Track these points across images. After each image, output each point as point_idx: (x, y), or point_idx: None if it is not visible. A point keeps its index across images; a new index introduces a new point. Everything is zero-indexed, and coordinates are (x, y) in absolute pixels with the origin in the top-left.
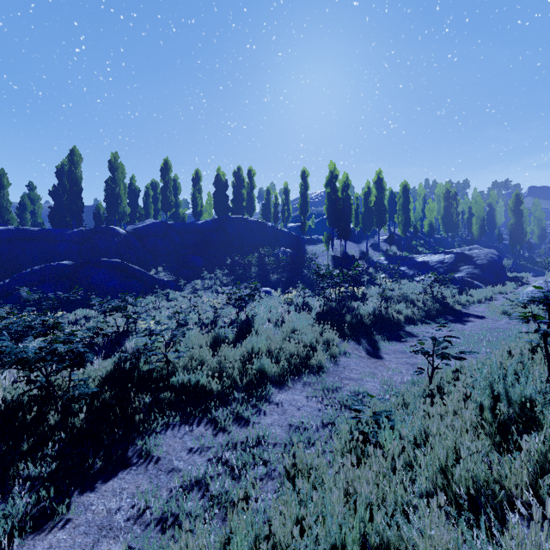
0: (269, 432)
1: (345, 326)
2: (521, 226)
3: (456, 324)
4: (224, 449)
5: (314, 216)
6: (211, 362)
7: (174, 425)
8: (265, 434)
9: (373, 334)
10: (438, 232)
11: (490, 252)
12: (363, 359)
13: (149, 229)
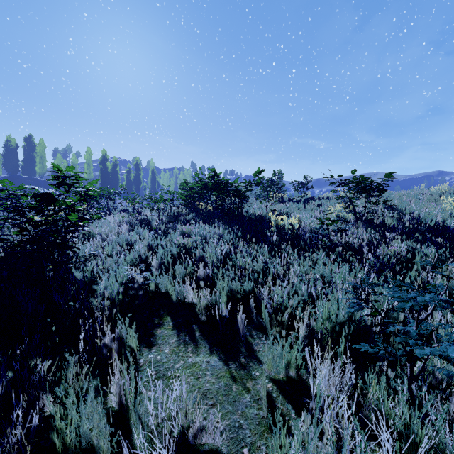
0: None
1: None
2: None
3: None
4: None
5: None
6: None
7: None
8: None
9: None
10: None
11: None
12: None
13: None
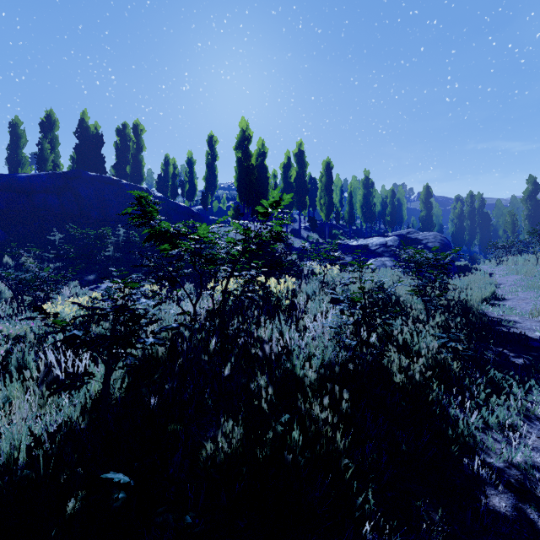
0: None
1: None
2: (431, 218)
3: None
4: None
5: (228, 200)
6: None
7: None
8: None
9: None
10: (354, 224)
11: (437, 234)
12: None
13: None
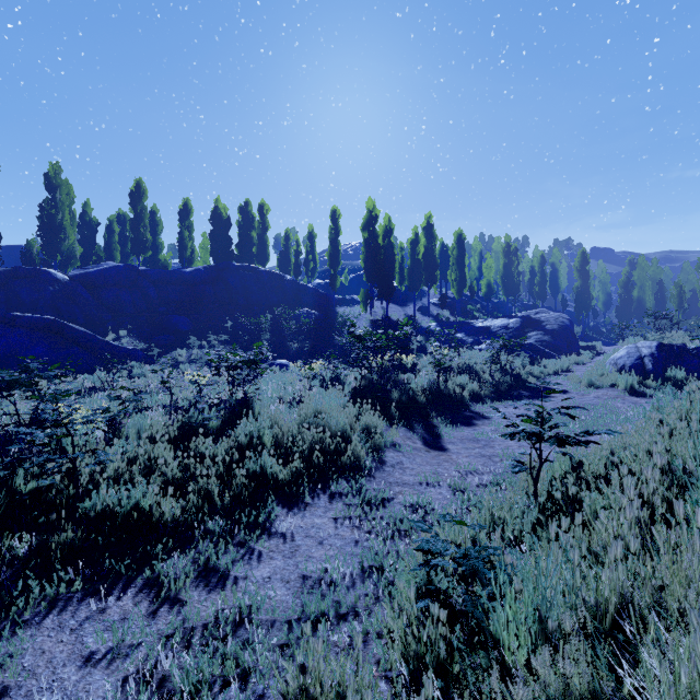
0: (262, 598)
1: (391, 406)
2: (587, 289)
3: (535, 401)
4: (165, 646)
5: (348, 272)
6: (172, 468)
7: (67, 601)
8: (254, 604)
9: (430, 417)
10: (496, 295)
11: (560, 315)
12: (420, 452)
13: (108, 276)
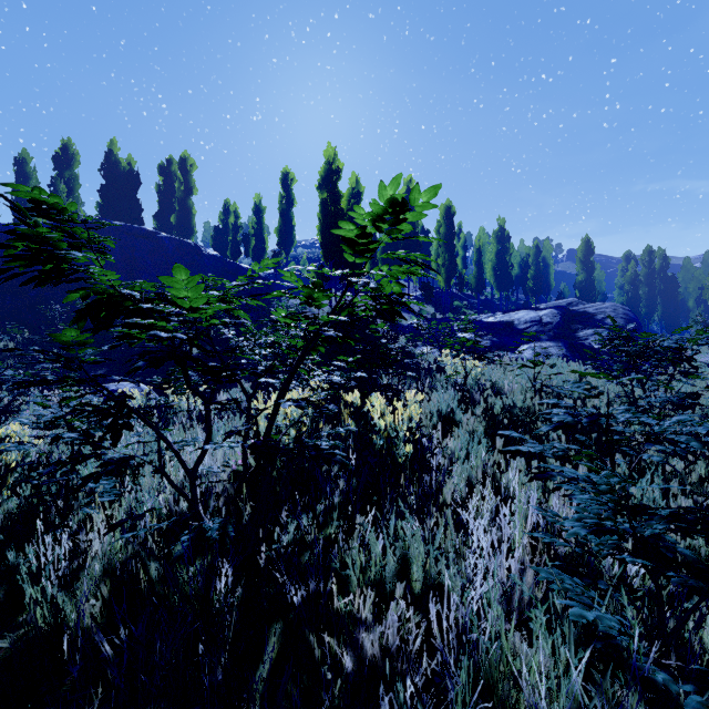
0: None
1: None
2: (592, 284)
3: None
4: None
5: (310, 262)
6: None
7: None
8: None
9: None
10: (483, 293)
11: (617, 305)
12: None
13: None
